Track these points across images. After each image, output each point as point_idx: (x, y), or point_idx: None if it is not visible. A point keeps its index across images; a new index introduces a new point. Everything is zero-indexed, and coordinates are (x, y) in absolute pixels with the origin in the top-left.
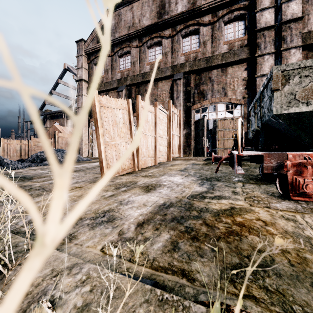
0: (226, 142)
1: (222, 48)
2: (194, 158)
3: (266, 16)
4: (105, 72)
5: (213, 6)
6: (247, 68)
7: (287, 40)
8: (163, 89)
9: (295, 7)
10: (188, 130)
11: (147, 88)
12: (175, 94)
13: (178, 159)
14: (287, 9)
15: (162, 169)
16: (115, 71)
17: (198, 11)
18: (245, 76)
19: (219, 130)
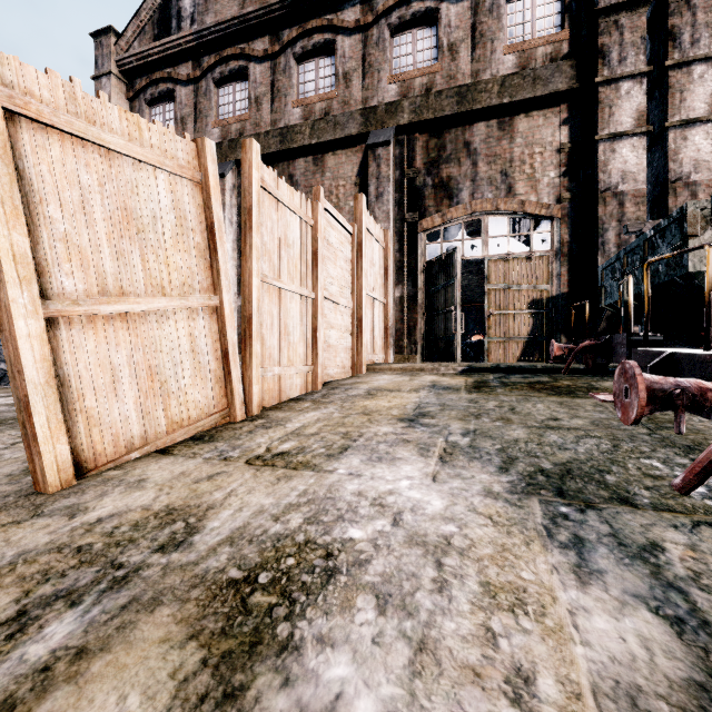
0: (512, 321)
1: (502, 62)
2: (432, 367)
3: None
4: (178, 125)
5: None
6: (568, 118)
7: (682, 39)
8: (338, 175)
9: None
10: (408, 287)
11: (296, 170)
12: (372, 187)
13: (384, 370)
14: None
15: (338, 412)
16: (206, 121)
17: None
18: (563, 141)
19: (492, 288)
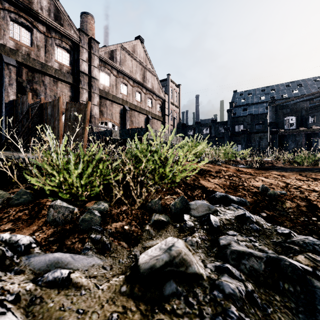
0: None
1: (54, 63)
2: None
3: (85, 66)
4: None
5: (50, 25)
6: (71, 90)
7: (93, 88)
8: None
9: (97, 73)
10: None
11: None
12: (7, 79)
13: None
14: (93, 70)
15: None
16: None
17: (35, 15)
18: (70, 95)
19: None
